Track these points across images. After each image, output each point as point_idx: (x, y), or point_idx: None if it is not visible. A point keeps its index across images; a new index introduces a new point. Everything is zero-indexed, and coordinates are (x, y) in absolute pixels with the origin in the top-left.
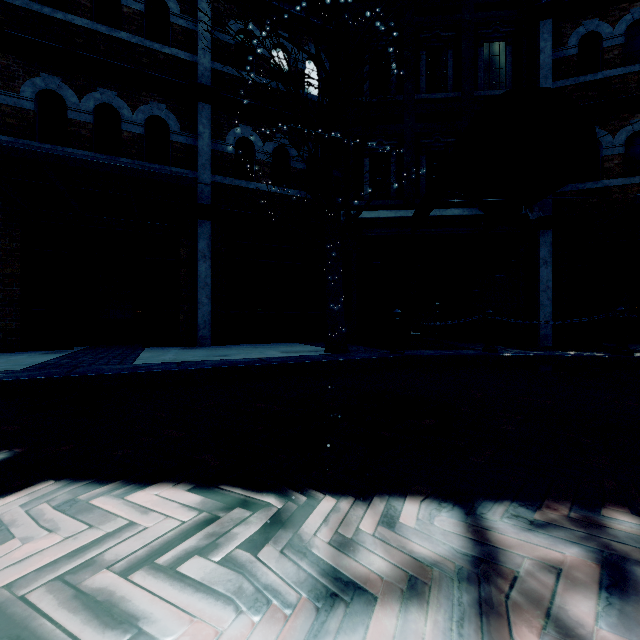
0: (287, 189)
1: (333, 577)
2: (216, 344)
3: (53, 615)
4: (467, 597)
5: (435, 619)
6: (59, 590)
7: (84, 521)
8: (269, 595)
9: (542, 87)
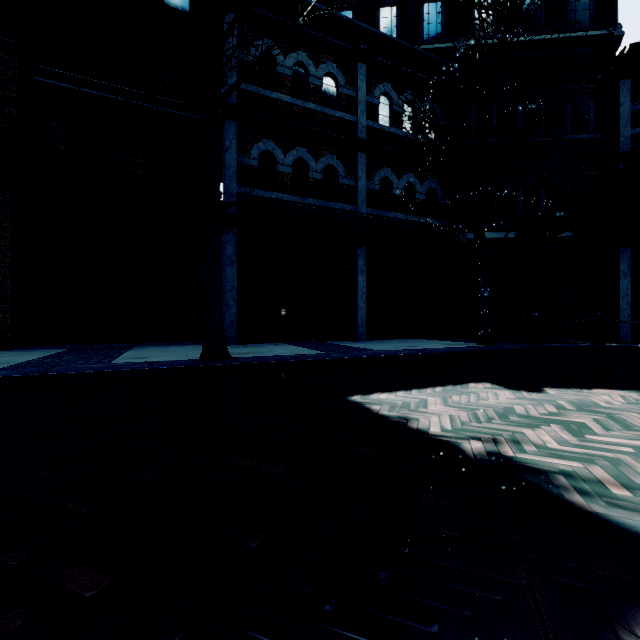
0: (414, 216)
1: None
2: (367, 339)
3: None
4: None
5: None
6: None
7: (599, 394)
8: None
9: None
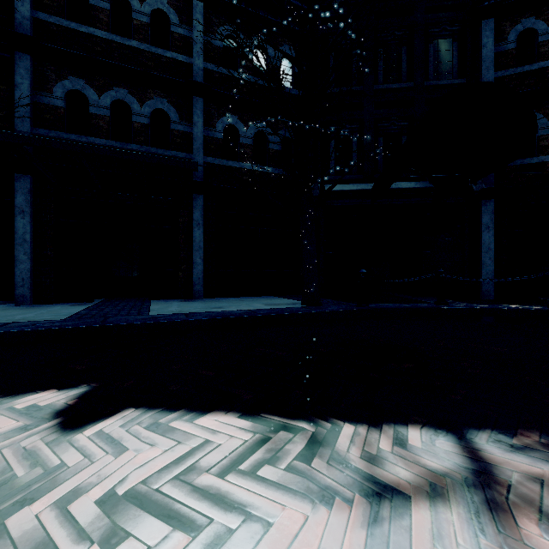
0: (266, 167)
1: (372, 482)
2: (208, 297)
3: (184, 502)
4: (476, 498)
5: (457, 512)
6: (179, 486)
7: (172, 438)
8: (330, 493)
9: (490, 82)
